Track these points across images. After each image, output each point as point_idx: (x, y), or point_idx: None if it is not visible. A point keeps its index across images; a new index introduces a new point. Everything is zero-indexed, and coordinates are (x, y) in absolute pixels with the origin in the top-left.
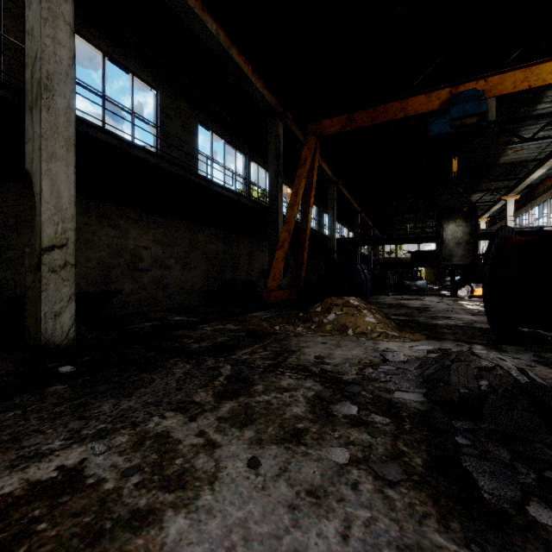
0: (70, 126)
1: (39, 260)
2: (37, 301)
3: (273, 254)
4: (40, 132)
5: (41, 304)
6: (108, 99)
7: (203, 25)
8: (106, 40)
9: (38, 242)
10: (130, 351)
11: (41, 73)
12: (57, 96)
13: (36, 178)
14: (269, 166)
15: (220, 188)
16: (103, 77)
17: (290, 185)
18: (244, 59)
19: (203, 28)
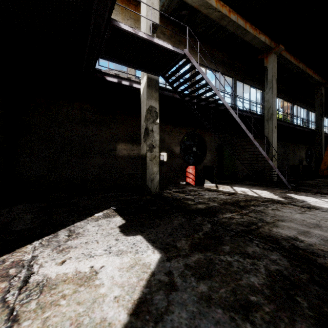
0: (276, 122)
1: (271, 159)
2: (270, 169)
3: (319, 153)
4: (272, 126)
5: (272, 170)
6: (251, 101)
7: (297, 67)
8: (251, 81)
9: (271, 154)
10: (299, 184)
11: (272, 111)
12: (274, 116)
13: (270, 138)
14: (315, 110)
15: (297, 126)
16: (249, 94)
17: (313, 111)
18: (310, 69)
19: (297, 68)
